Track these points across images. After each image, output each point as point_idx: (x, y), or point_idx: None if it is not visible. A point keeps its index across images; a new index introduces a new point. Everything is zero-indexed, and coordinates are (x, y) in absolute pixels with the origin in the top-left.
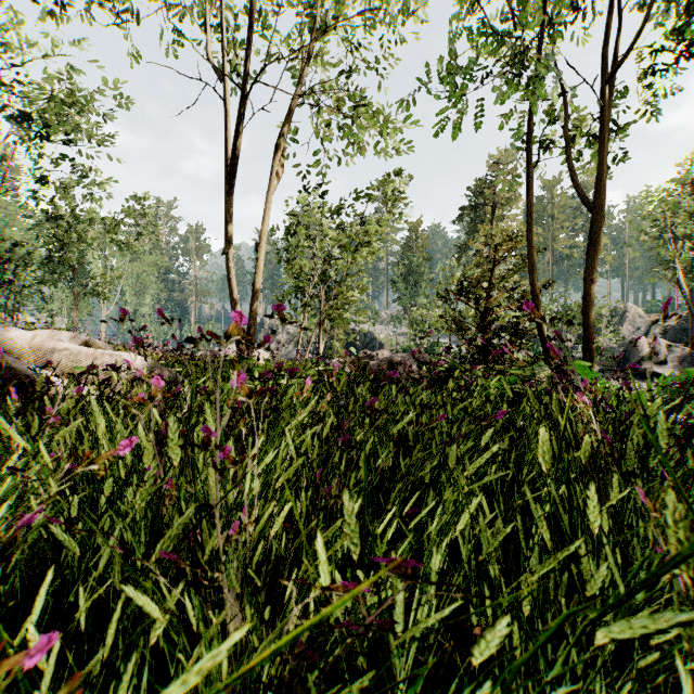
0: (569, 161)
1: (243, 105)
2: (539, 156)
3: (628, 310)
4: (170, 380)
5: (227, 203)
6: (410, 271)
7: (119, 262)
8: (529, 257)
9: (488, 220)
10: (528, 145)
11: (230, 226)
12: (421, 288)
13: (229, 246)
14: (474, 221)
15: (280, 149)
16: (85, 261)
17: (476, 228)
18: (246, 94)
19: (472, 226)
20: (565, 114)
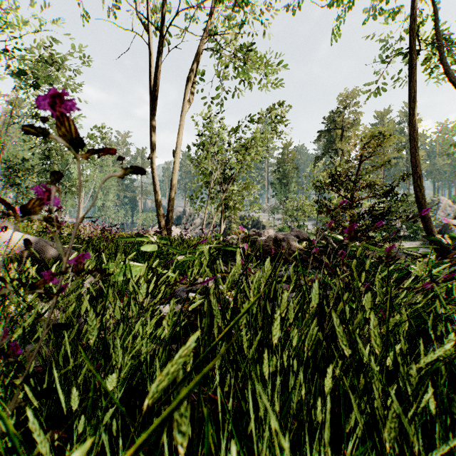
0: (441, 57)
1: (161, 45)
2: (420, 46)
3: (440, 202)
4: (56, 257)
5: (151, 120)
6: (283, 176)
7: (92, 173)
8: (412, 140)
9: (338, 140)
10: (411, 34)
11: (154, 137)
12: (291, 188)
13: (153, 153)
14: (328, 141)
15: (191, 81)
16: (69, 172)
17: (330, 145)
18: (163, 36)
19: (327, 144)
20: (434, 18)
